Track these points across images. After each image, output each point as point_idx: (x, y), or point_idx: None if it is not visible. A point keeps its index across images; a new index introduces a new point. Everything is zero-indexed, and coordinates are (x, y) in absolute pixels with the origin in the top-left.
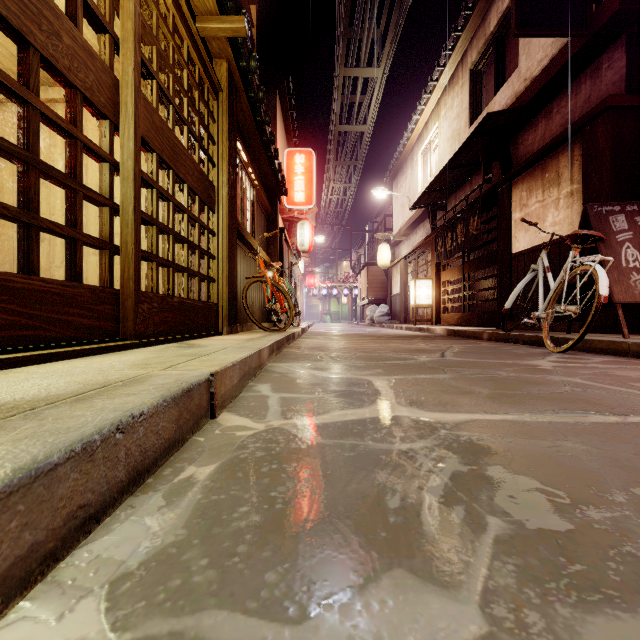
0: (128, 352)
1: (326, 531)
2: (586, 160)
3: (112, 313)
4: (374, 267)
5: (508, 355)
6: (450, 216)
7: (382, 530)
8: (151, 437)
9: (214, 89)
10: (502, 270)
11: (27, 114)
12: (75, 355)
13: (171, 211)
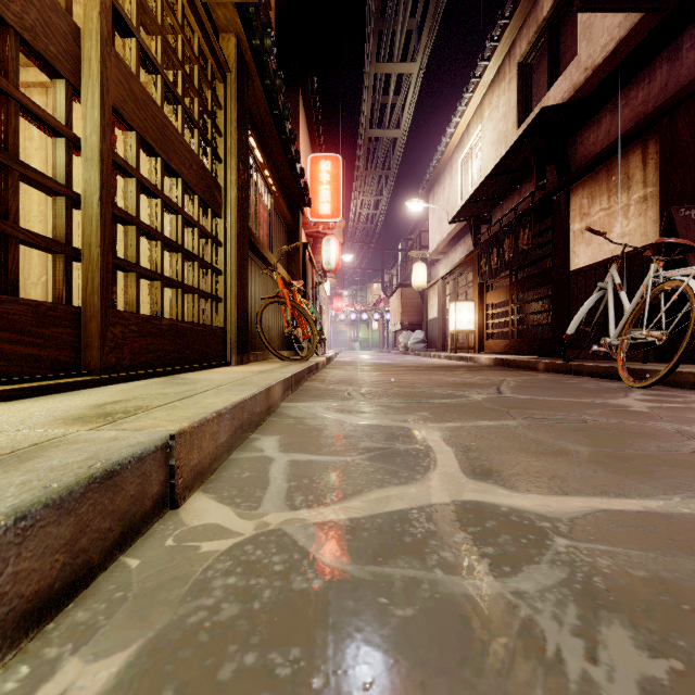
0: (84, 392)
1: None
2: (664, 158)
3: (68, 339)
4: (408, 289)
5: (580, 391)
6: (495, 230)
7: None
8: None
9: (219, 68)
10: (558, 290)
11: None
12: None
13: (159, 210)
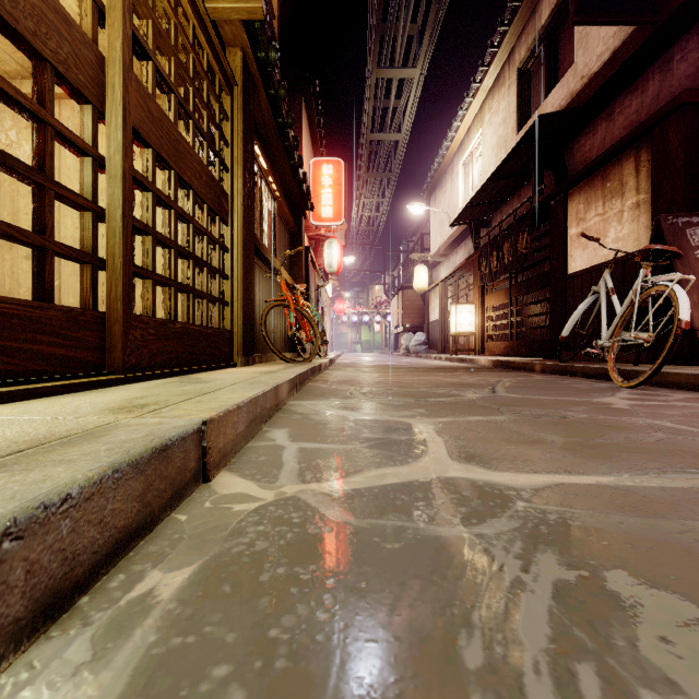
0: (112, 389)
1: None
2: (655, 166)
3: (95, 341)
4: (410, 291)
5: (570, 391)
6: (495, 233)
7: None
8: (88, 531)
9: (227, 81)
10: (556, 293)
11: None
12: (37, 394)
13: (173, 220)
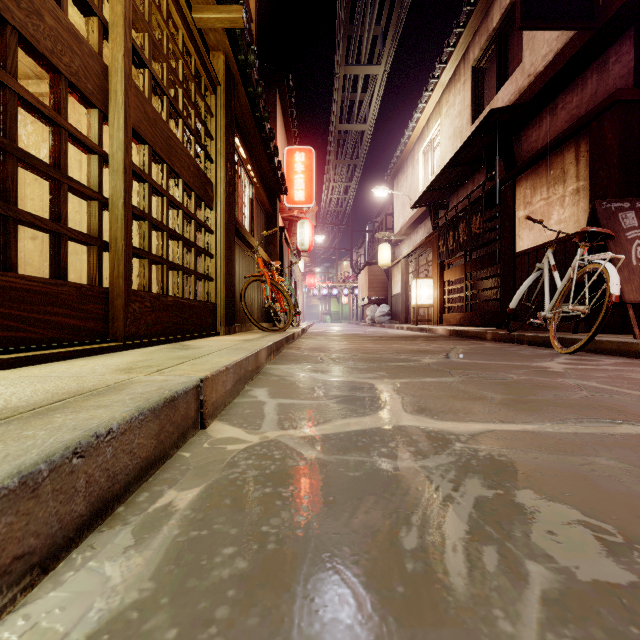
0: (116, 354)
1: (329, 584)
2: (593, 156)
3: (100, 313)
4: (375, 267)
5: (515, 356)
6: (452, 215)
7: (399, 583)
8: (123, 458)
9: (211, 82)
10: (505, 269)
11: (4, 97)
12: (57, 358)
13: (165, 206)
